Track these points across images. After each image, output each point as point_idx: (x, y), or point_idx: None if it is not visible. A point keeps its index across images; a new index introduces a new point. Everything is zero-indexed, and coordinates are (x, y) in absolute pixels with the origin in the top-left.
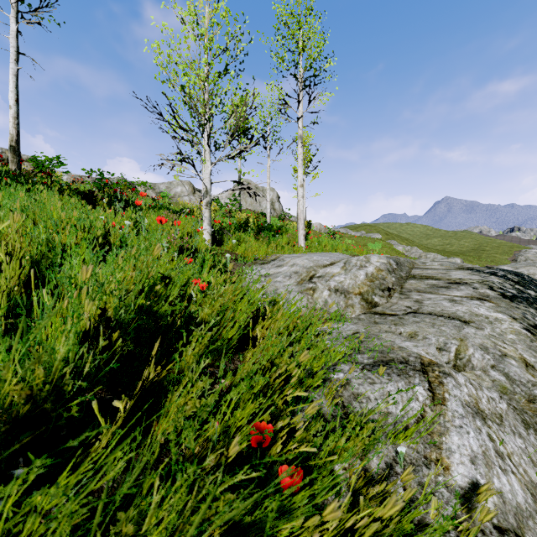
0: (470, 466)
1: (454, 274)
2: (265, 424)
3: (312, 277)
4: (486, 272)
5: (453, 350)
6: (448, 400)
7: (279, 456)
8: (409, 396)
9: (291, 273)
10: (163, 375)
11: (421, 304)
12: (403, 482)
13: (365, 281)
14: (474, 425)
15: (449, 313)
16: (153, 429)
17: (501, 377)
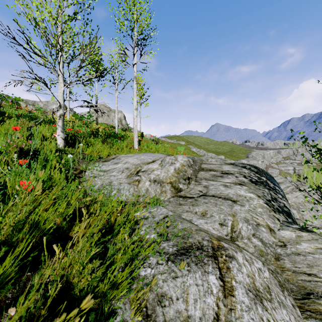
0: None
1: (224, 168)
2: None
3: (138, 171)
4: (240, 166)
5: (230, 225)
6: (235, 289)
7: None
8: (205, 289)
9: (123, 168)
10: None
11: (208, 189)
12: None
13: (174, 173)
14: (258, 316)
15: (224, 195)
16: None
17: (259, 242)
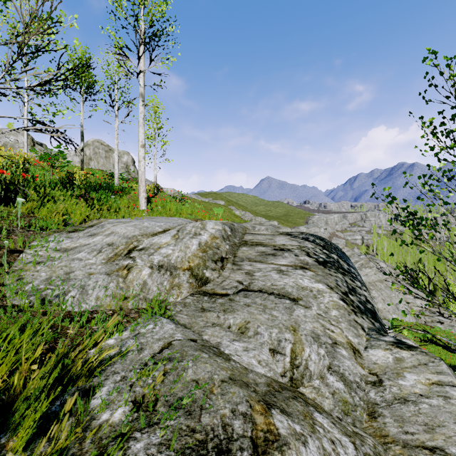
0: None
1: (278, 240)
2: None
3: (132, 250)
4: (301, 237)
5: (288, 352)
6: None
7: None
8: None
9: (103, 245)
10: None
11: (252, 278)
12: None
13: (197, 252)
14: None
15: (279, 289)
16: None
17: (339, 383)
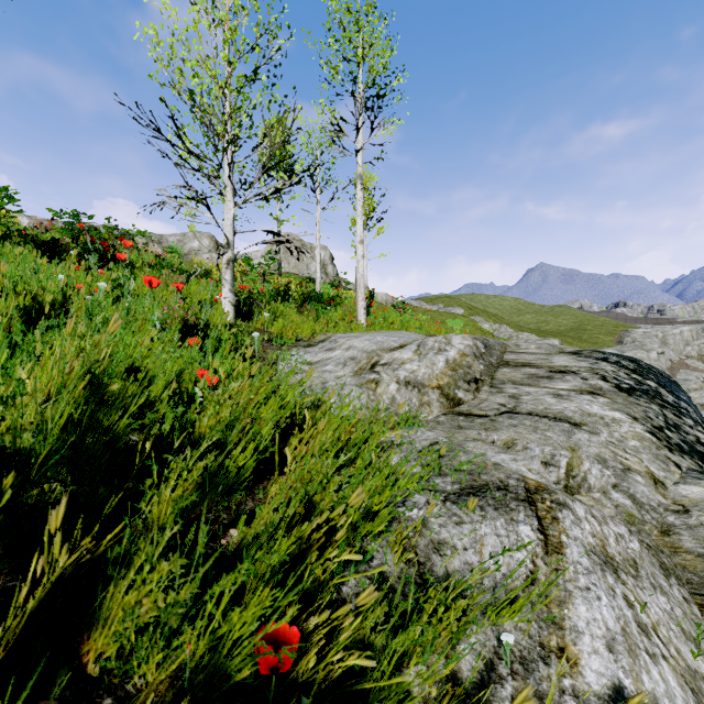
0: (607, 655)
1: (557, 360)
2: (287, 626)
3: (375, 365)
4: (595, 357)
5: (563, 464)
6: (567, 546)
7: (316, 662)
8: (513, 542)
9: (346, 359)
10: (103, 548)
11: (518, 401)
12: (511, 694)
13: (445, 370)
14: (605, 584)
15: (554, 412)
16: (81, 650)
17: (626, 500)
